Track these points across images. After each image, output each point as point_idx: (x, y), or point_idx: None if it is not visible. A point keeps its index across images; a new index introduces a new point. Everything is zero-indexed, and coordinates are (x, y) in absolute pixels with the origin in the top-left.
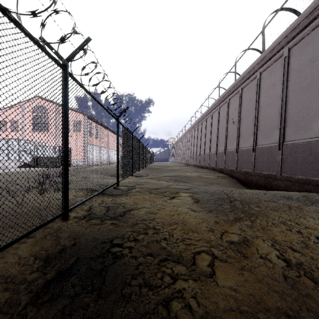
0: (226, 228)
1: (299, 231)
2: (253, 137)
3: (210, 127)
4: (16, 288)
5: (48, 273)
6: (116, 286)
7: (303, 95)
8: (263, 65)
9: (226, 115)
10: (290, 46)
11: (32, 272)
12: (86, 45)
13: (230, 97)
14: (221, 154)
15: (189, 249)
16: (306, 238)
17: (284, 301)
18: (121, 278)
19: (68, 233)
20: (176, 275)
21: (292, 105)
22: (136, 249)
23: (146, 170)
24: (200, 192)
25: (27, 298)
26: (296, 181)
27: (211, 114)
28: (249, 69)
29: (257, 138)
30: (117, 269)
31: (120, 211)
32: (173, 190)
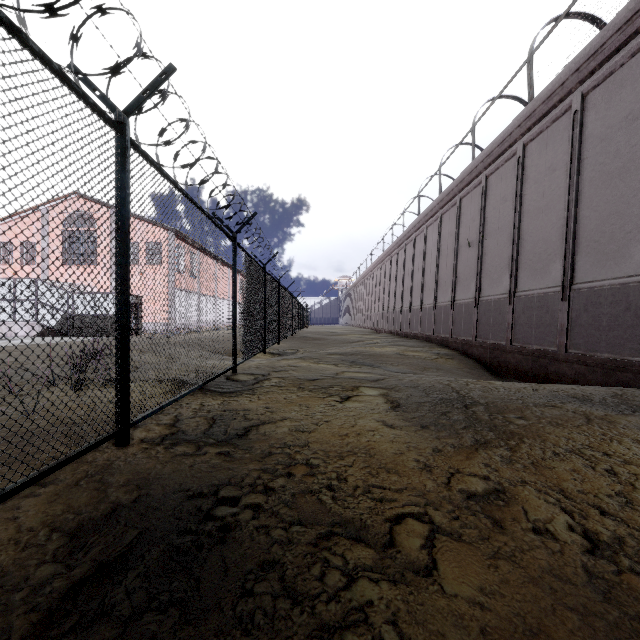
0: (457, 463)
1: (612, 469)
2: (509, 274)
3: (421, 255)
4: (3, 600)
5: (76, 566)
6: (223, 595)
7: (613, 190)
8: (531, 129)
9: (455, 231)
10: (585, 89)
11: (42, 562)
12: (165, 80)
13: (462, 194)
14: (445, 310)
15: (381, 510)
16: (628, 485)
17: (591, 630)
18: (235, 577)
19: (125, 475)
20: (353, 569)
21: (589, 209)
22: (269, 511)
23: (293, 342)
24: (402, 386)
25: (25, 624)
26: (599, 364)
27: (424, 228)
28: (502, 137)
29: (519, 276)
30: (226, 555)
31: (237, 426)
32: (347, 383)
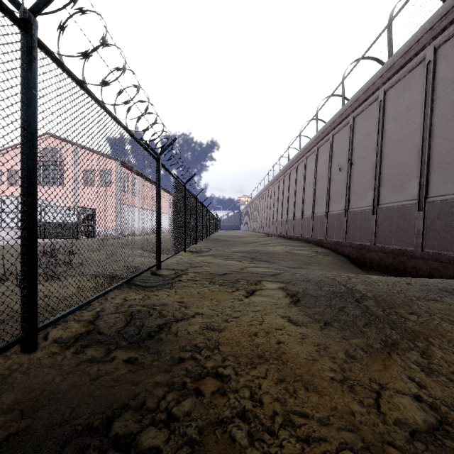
0: (377, 374)
1: None
2: (373, 191)
3: (302, 178)
4: None
5: None
6: None
7: None
8: (390, 78)
9: (328, 160)
10: (437, 43)
11: None
12: None
13: (334, 132)
14: (320, 219)
15: None
16: None
17: None
18: None
19: (14, 394)
20: None
21: (441, 138)
22: None
23: (207, 243)
24: (296, 280)
25: None
26: (451, 261)
27: (304, 159)
28: (367, 86)
29: (381, 193)
30: None
31: (151, 324)
32: (250, 278)
